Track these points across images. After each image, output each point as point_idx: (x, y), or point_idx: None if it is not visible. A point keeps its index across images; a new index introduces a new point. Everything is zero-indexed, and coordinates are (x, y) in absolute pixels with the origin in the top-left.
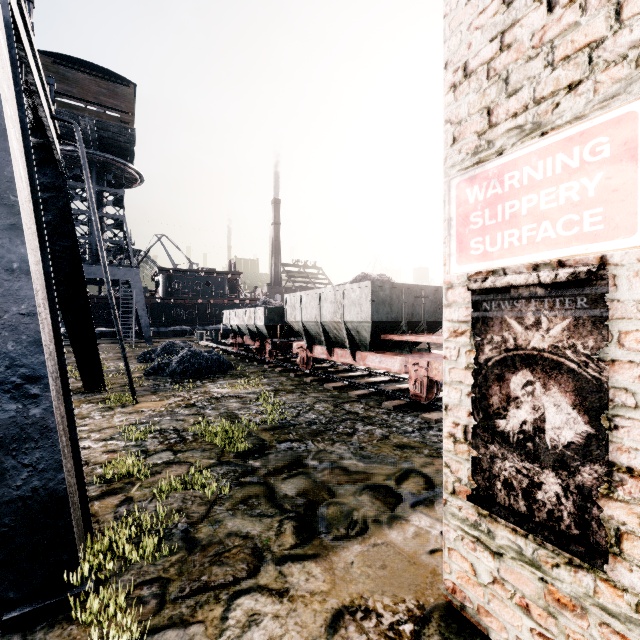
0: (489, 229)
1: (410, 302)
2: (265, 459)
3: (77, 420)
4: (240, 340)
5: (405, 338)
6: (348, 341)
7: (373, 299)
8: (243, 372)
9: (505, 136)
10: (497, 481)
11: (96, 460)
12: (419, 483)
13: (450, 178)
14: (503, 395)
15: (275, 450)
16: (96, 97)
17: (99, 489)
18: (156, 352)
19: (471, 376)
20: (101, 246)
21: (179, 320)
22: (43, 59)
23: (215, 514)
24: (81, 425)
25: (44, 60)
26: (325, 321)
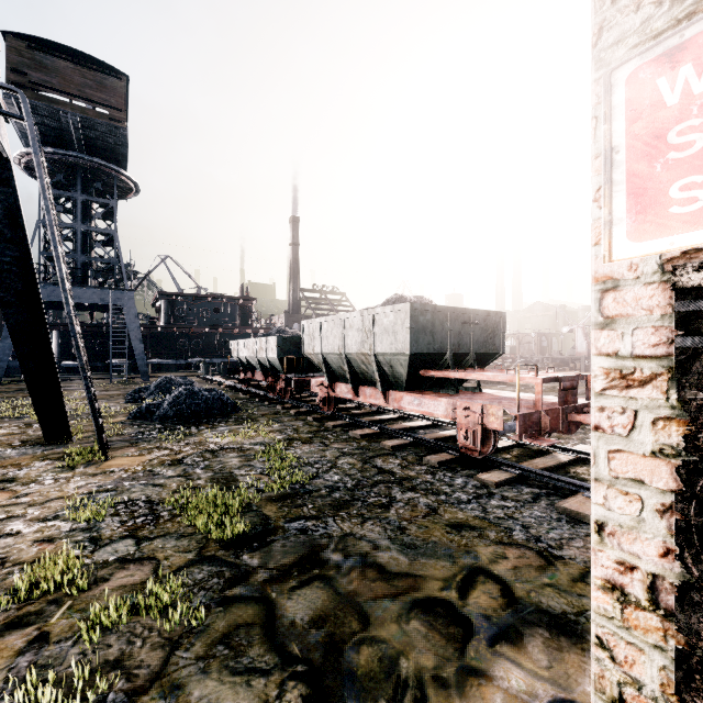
0: None
1: (456, 330)
2: (267, 551)
3: (18, 486)
4: (250, 375)
5: (452, 375)
6: (379, 378)
7: (411, 325)
8: (251, 415)
9: None
10: None
11: (19, 557)
12: (493, 595)
13: (611, 67)
14: None
15: (282, 535)
16: (80, 89)
17: (2, 616)
18: (149, 390)
19: (671, 473)
20: (58, 255)
21: (183, 352)
22: (15, 42)
23: (175, 669)
24: (20, 495)
25: (17, 44)
26: (350, 353)
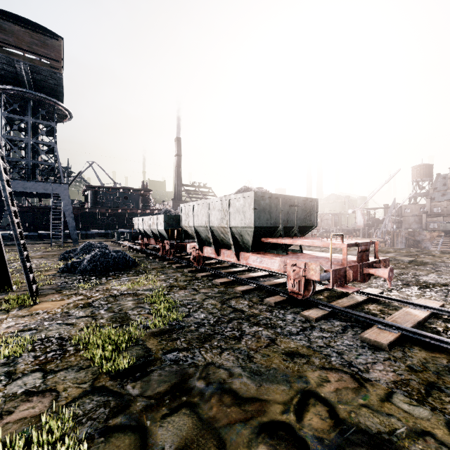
0: None
1: (286, 210)
2: (146, 381)
3: None
4: (146, 241)
5: (283, 241)
6: (233, 243)
7: (255, 207)
8: (145, 268)
9: None
10: None
11: None
12: (322, 417)
13: None
14: None
15: (159, 365)
16: (29, 46)
17: None
18: (76, 251)
19: None
20: None
21: (103, 225)
22: None
23: None
24: None
25: None
26: (213, 226)
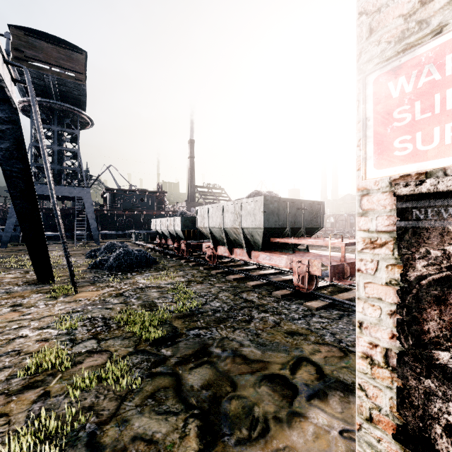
0: (421, 124)
1: (293, 213)
2: (176, 347)
3: (24, 309)
4: (163, 241)
5: (290, 241)
6: (245, 243)
7: (265, 210)
8: (164, 266)
9: (446, 9)
10: (435, 424)
11: (28, 349)
12: (311, 372)
13: (366, 74)
14: (445, 322)
15: (185, 338)
16: (57, 61)
17: (21, 382)
18: (100, 250)
19: (395, 294)
20: (47, 167)
21: (121, 226)
22: (16, 32)
23: (124, 411)
24: (26, 314)
25: (17, 32)
26: (227, 227)
